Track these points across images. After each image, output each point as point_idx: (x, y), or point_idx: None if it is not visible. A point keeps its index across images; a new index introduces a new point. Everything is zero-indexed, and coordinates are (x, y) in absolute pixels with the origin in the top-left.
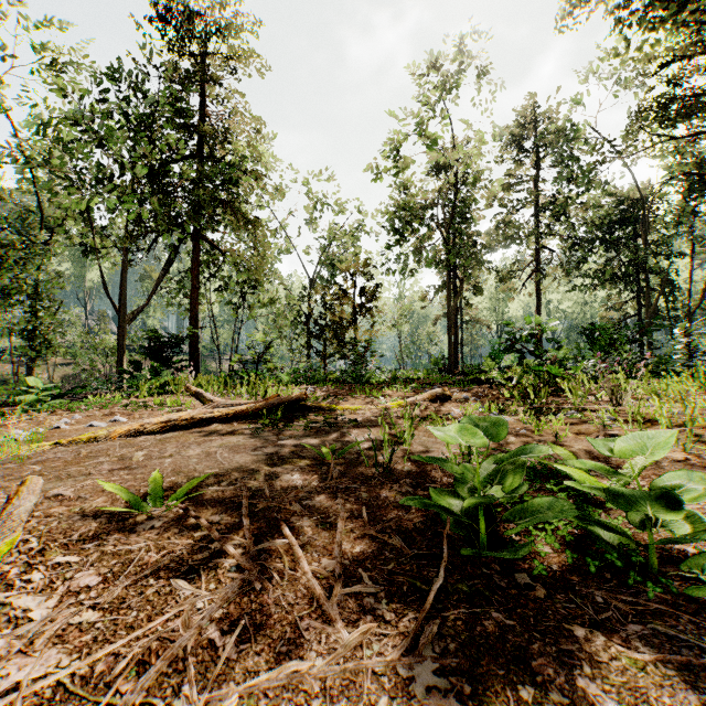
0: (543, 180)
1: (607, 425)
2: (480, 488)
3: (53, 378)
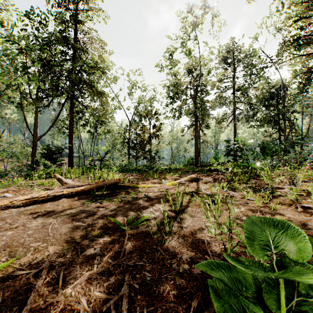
0: (237, 77)
1: (299, 199)
2: None
3: (7, 168)
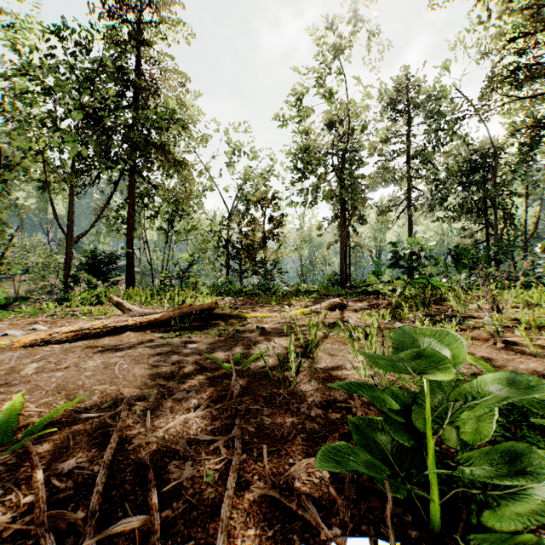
0: (413, 135)
1: (502, 331)
2: (430, 435)
3: (19, 292)
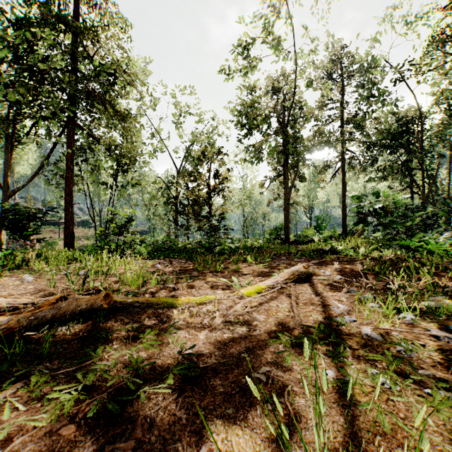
0: (346, 102)
1: None
2: None
3: None
